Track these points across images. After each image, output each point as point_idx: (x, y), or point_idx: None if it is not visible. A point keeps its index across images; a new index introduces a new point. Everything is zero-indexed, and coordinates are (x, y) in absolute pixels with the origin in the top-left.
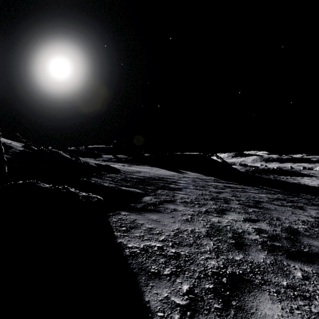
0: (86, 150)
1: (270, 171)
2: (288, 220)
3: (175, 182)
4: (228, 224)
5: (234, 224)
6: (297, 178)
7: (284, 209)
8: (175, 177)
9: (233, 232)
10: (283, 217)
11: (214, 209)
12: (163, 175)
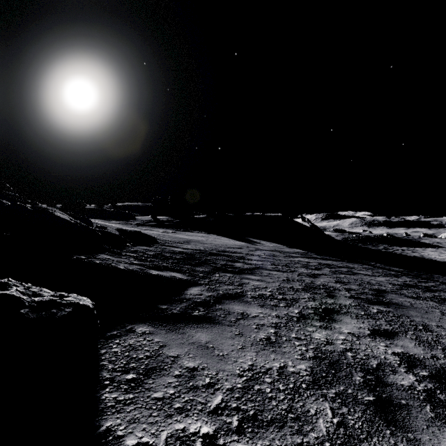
0: (112, 210)
1: (378, 240)
2: (444, 328)
3: (243, 258)
4: (346, 345)
5: (358, 346)
6: (417, 249)
7: (425, 304)
8: (243, 249)
9: (362, 369)
10: (432, 322)
11: (313, 310)
12: (224, 247)
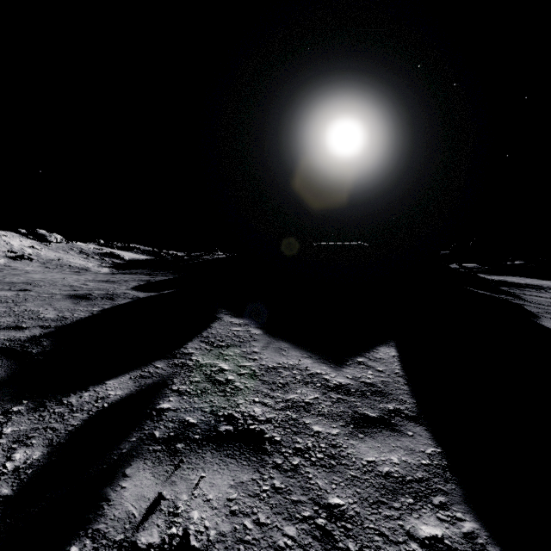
0: None
1: None
2: None
3: None
4: None
5: None
6: None
7: None
8: None
9: None
10: None
11: None
12: (539, 284)
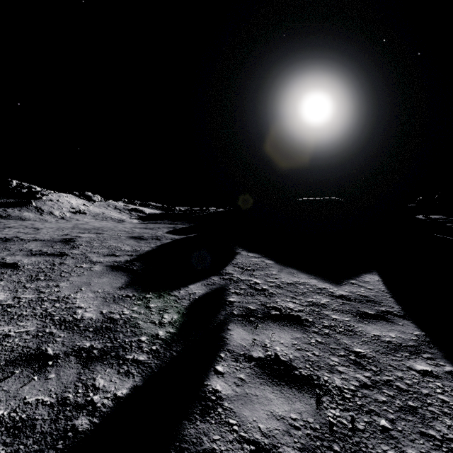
0: None
1: None
2: None
3: None
4: None
5: None
6: None
7: None
8: None
9: None
10: None
11: None
12: None
